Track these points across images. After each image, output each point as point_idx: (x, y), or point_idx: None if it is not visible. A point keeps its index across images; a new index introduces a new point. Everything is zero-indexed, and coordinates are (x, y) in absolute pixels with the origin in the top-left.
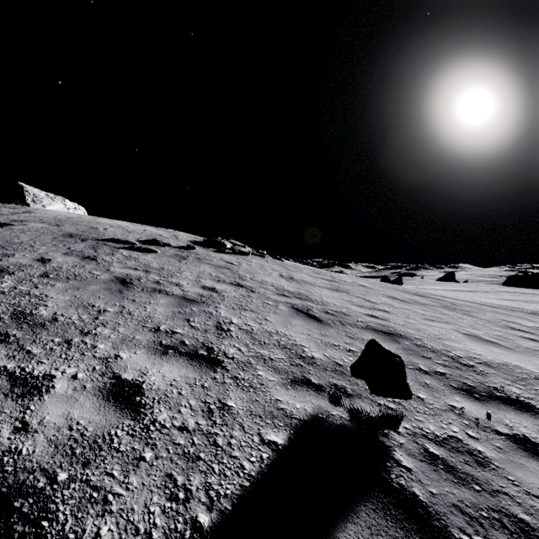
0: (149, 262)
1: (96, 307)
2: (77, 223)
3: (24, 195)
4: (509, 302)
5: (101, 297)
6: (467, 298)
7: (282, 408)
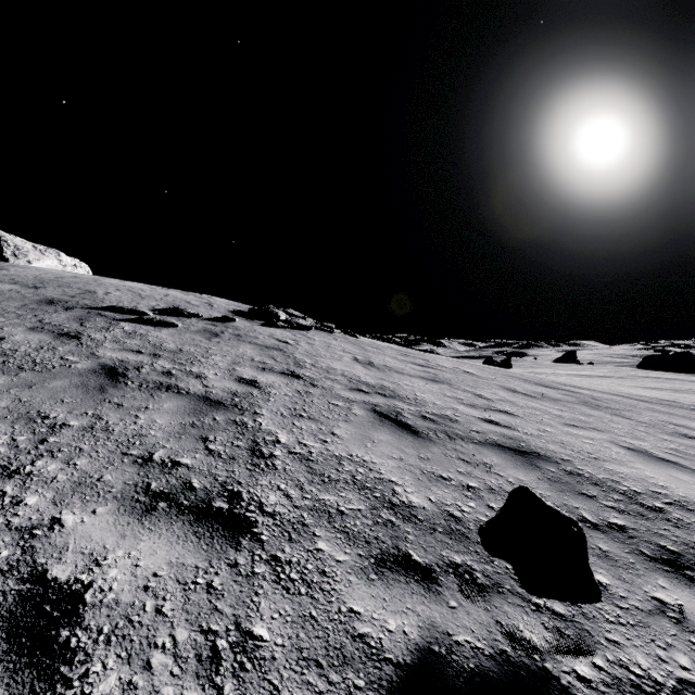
0: (162, 341)
1: (49, 420)
2: (67, 285)
3: (0, 247)
4: (657, 393)
5: (65, 401)
6: (604, 388)
7: (361, 633)
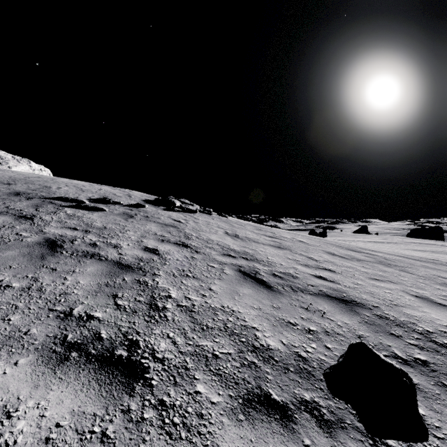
0: (92, 221)
1: None
2: (32, 182)
3: None
4: (423, 254)
5: (12, 267)
6: (389, 251)
7: None
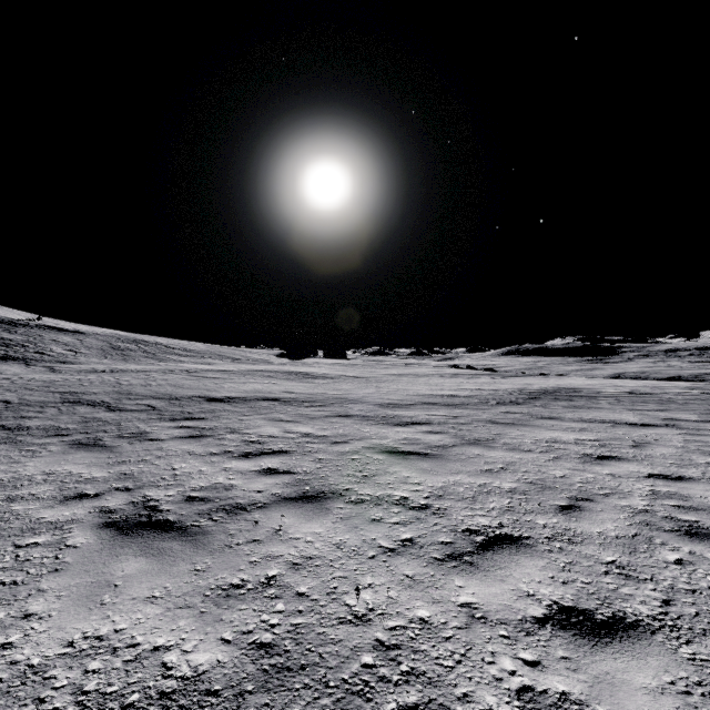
0: None
1: None
2: None
3: None
4: None
5: None
6: None
7: (27, 320)
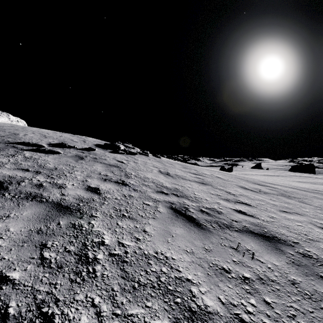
0: (46, 162)
1: None
2: (3, 130)
3: None
4: (306, 185)
5: None
6: (282, 183)
7: None
